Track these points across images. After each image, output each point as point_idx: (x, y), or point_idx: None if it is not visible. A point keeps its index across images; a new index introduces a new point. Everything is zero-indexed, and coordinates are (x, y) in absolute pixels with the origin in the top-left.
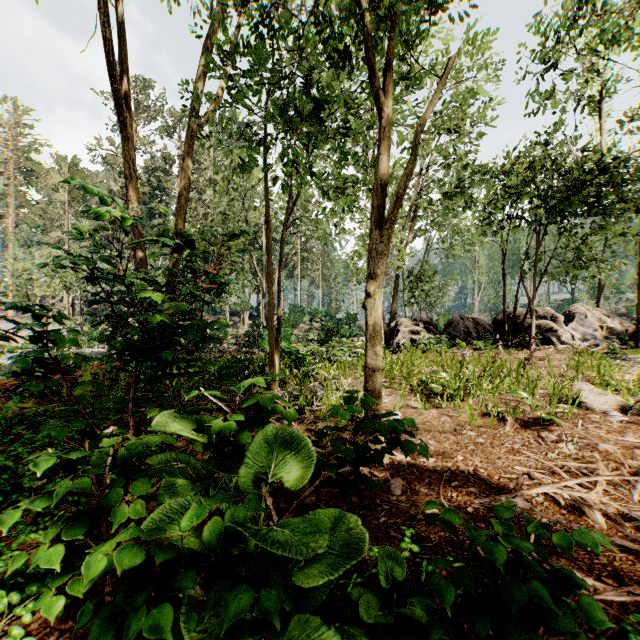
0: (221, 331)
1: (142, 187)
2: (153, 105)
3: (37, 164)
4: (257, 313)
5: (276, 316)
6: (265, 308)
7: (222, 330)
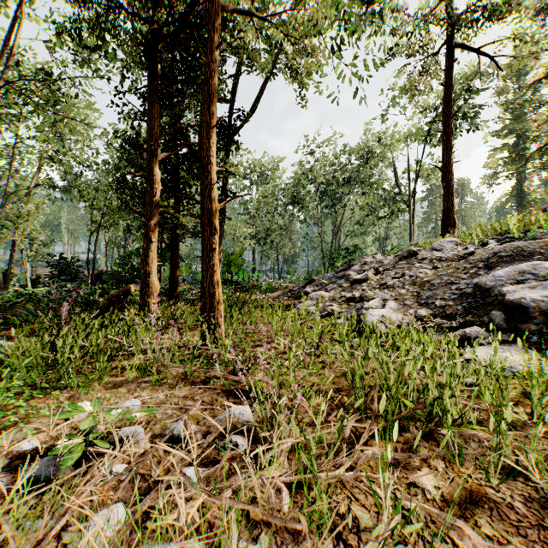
0: None
1: None
2: None
3: None
4: None
5: None
6: None
7: None
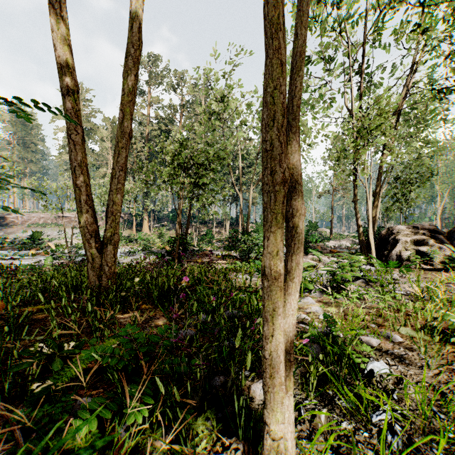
0: (208, 236)
1: (154, 131)
2: (161, 71)
3: (93, 124)
4: (236, 222)
5: (250, 224)
6: (242, 217)
7: (208, 235)
